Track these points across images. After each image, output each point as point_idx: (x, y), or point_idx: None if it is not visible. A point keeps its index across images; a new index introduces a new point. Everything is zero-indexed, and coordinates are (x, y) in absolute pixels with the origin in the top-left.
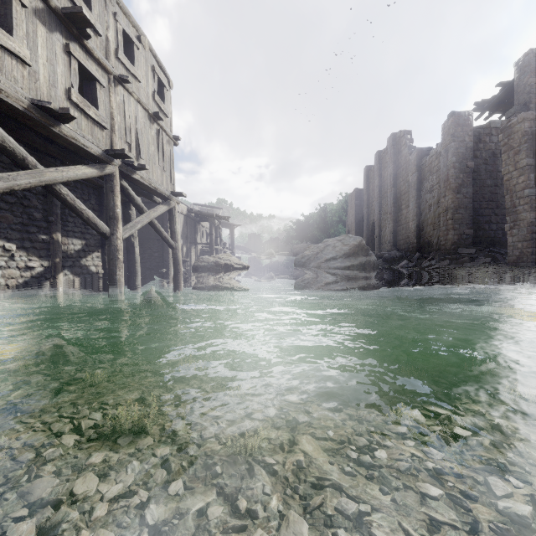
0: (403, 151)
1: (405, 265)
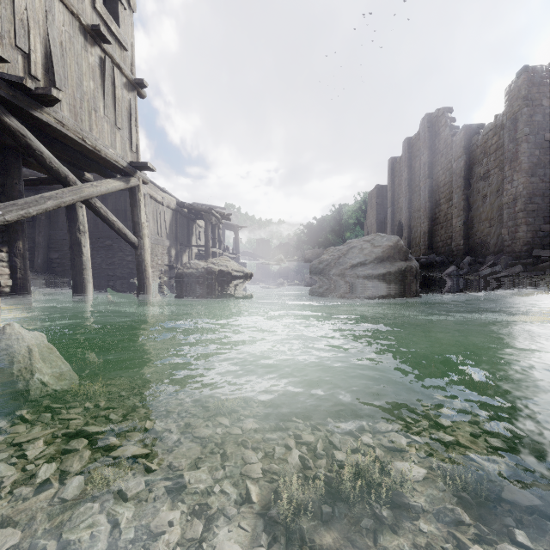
0: (442, 133)
1: (454, 272)
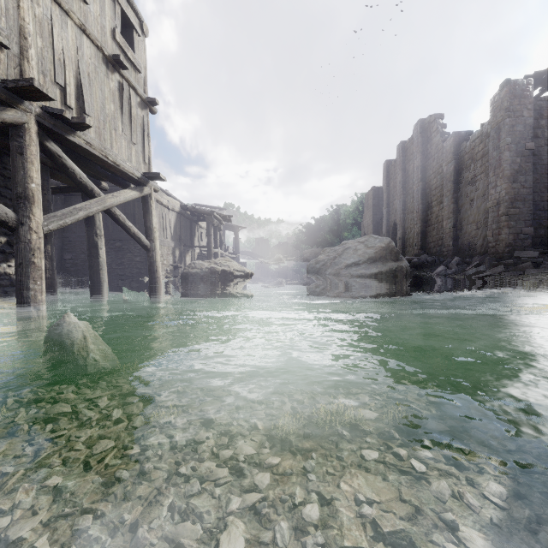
0: (433, 138)
1: (443, 271)
